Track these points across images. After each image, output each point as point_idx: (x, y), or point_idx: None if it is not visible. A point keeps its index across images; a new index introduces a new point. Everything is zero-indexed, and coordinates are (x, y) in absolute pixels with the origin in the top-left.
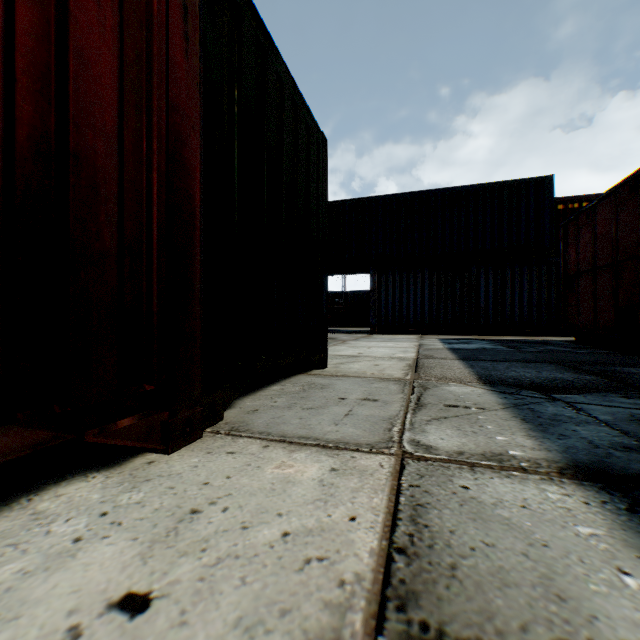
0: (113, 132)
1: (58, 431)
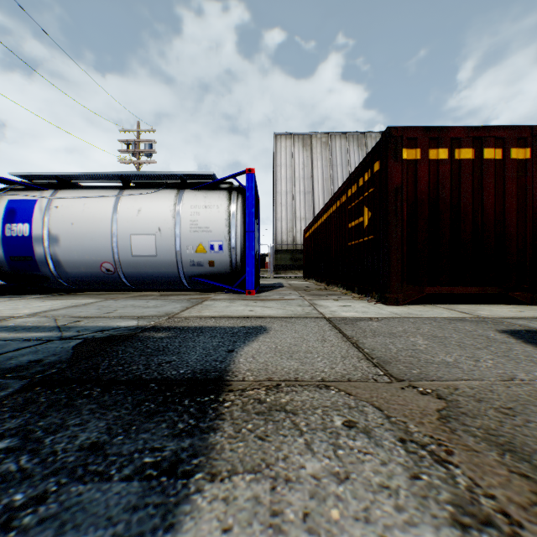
0: (513, 224)
1: (501, 290)
